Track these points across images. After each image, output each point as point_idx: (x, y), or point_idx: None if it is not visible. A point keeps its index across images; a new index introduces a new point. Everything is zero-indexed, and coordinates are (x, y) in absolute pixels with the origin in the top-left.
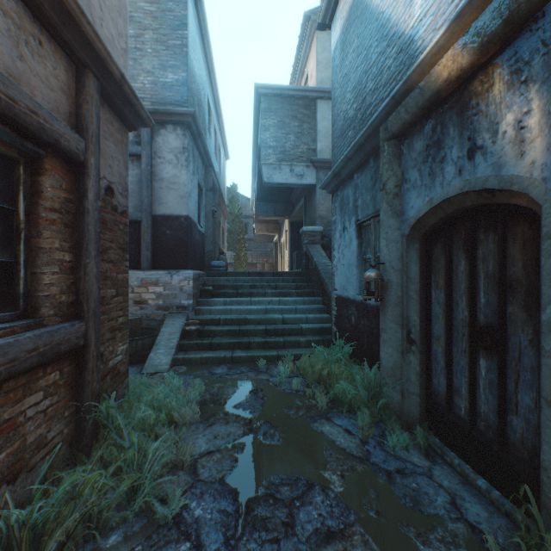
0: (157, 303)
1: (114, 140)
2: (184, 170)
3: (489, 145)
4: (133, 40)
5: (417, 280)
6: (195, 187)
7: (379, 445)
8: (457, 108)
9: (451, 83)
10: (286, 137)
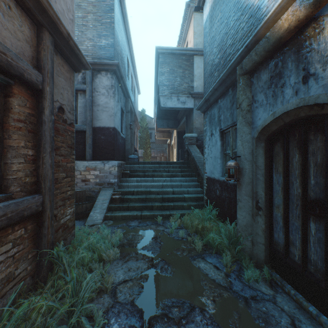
0: (95, 181)
1: (65, 77)
2: (112, 99)
3: (320, 72)
4: (80, 20)
5: (263, 167)
6: (119, 110)
7: (237, 278)
8: (294, 48)
9: (290, 31)
10: (174, 79)
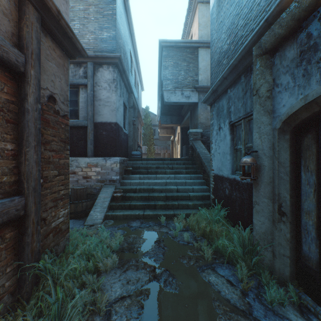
0: (97, 178)
1: (56, 63)
2: (114, 93)
3: None
4: (82, 13)
5: (288, 164)
6: (121, 105)
7: (257, 298)
8: None
9: None
10: (178, 73)
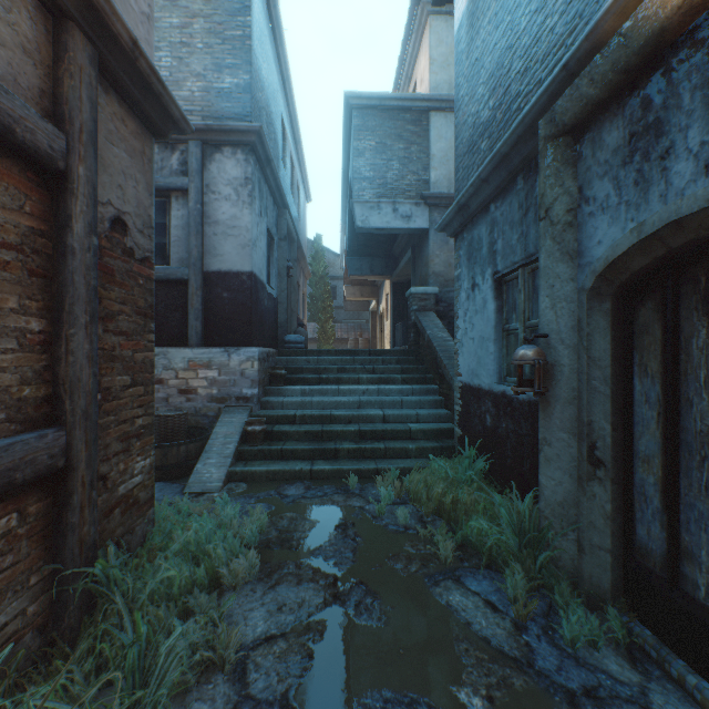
0: (209, 393)
1: (129, 149)
2: (247, 208)
3: None
4: (177, 33)
5: (608, 362)
6: (263, 233)
7: (545, 634)
8: (701, 55)
9: (691, 9)
10: (387, 164)
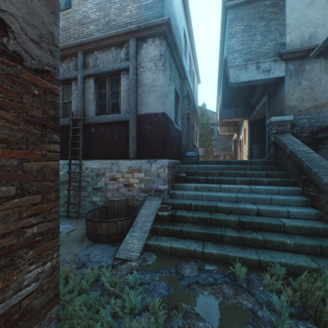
0: (139, 186)
1: None
2: (161, 73)
3: None
4: None
5: None
6: (172, 91)
7: None
8: None
9: None
10: (252, 38)
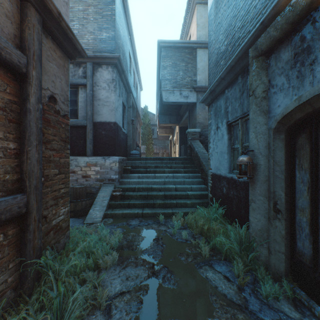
0: (96, 177)
1: (57, 64)
2: (113, 93)
3: None
4: (81, 13)
5: (283, 163)
6: (120, 104)
7: (253, 293)
8: None
9: None
10: (177, 73)
